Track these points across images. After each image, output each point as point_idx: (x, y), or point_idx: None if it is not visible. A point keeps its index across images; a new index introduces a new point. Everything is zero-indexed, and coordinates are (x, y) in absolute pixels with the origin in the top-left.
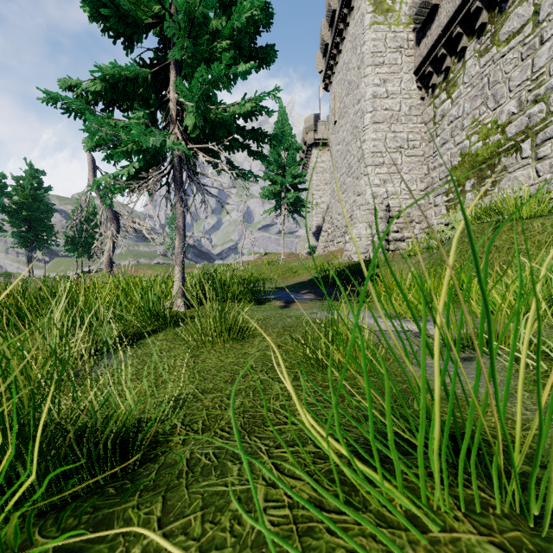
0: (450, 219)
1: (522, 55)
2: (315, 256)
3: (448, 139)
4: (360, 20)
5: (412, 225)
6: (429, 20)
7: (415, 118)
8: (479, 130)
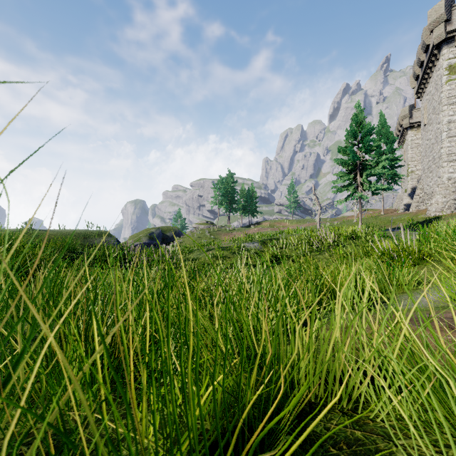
0: None
1: None
2: (408, 213)
3: None
4: (439, 77)
5: None
6: None
7: None
8: None
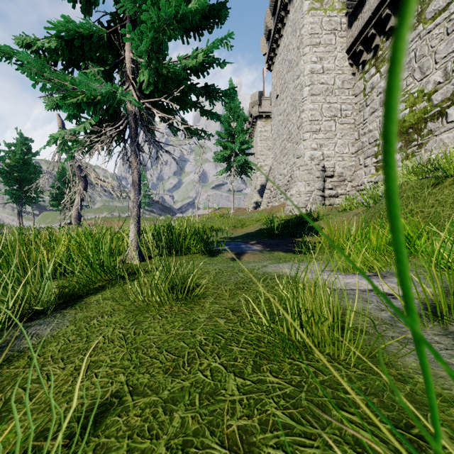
0: (380, 178)
1: (447, 30)
2: (260, 210)
3: (377, 108)
4: (299, 6)
5: (345, 183)
6: (360, 5)
7: (347, 91)
8: (407, 98)
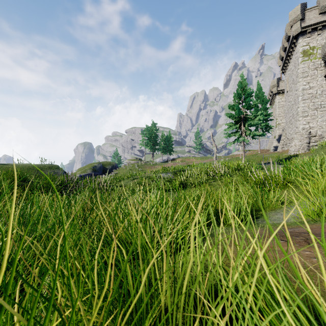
0: None
1: None
2: (276, 152)
3: None
4: (297, 58)
5: (323, 139)
6: None
7: (324, 95)
8: None
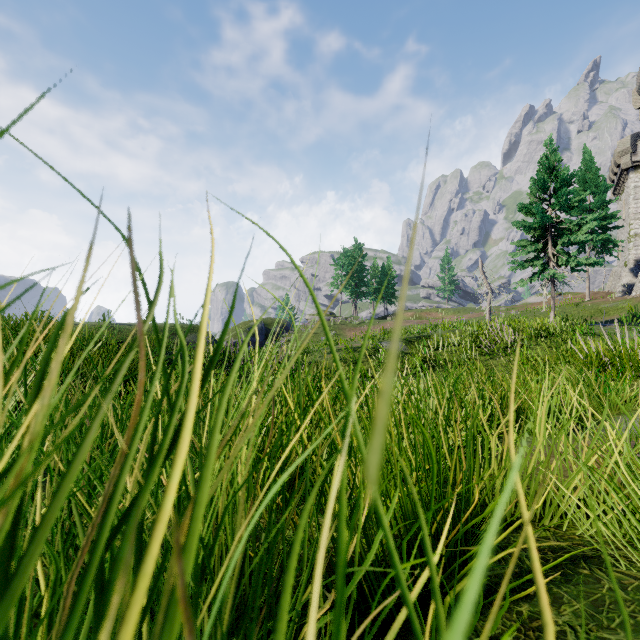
0: None
1: None
2: (629, 298)
3: None
4: None
5: None
6: None
7: None
8: None
